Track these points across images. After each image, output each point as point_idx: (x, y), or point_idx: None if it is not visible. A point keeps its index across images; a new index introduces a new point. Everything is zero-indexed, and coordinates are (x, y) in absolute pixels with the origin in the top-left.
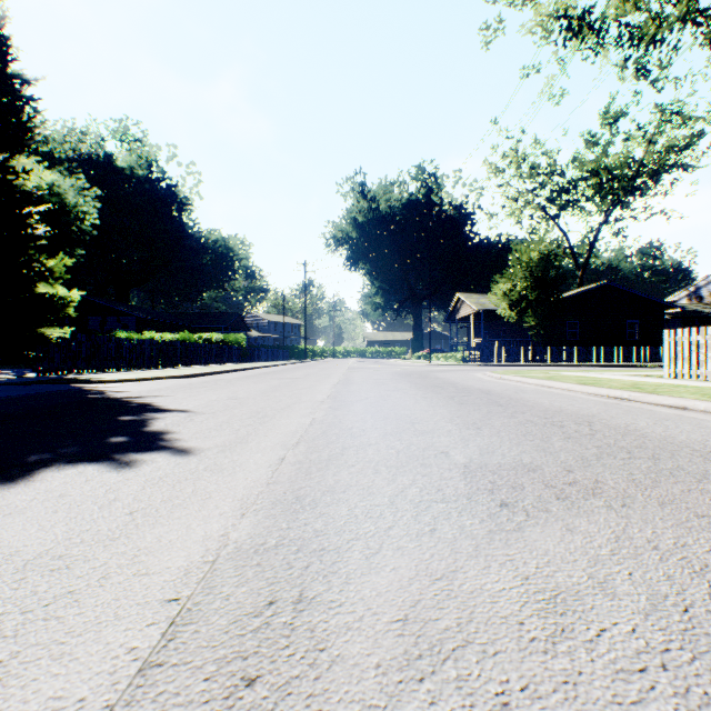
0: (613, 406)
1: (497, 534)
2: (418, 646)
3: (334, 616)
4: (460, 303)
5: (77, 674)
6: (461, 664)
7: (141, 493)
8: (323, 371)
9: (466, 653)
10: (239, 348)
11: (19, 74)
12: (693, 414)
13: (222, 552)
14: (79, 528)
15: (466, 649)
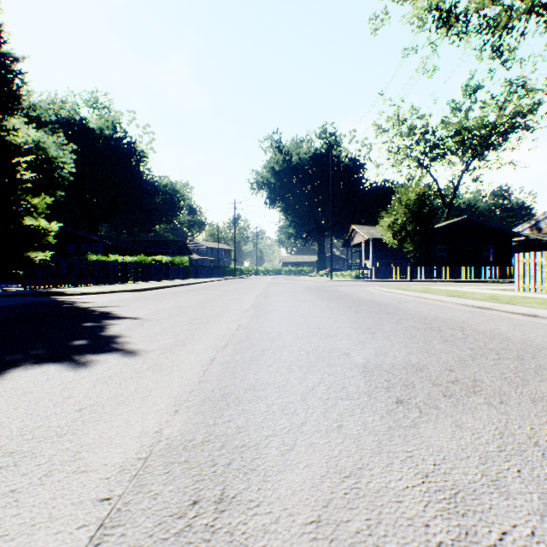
0: (478, 314)
1: (396, 431)
2: None
3: (253, 517)
4: (354, 233)
5: None
6: None
7: (91, 391)
8: (248, 286)
9: None
10: (183, 267)
11: (10, 54)
12: (543, 321)
13: (155, 449)
14: (33, 424)
15: None
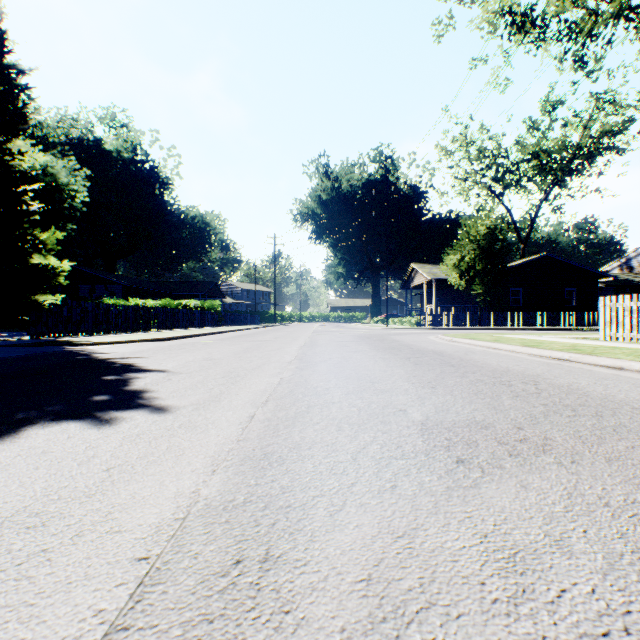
0: (556, 366)
1: (454, 491)
2: (382, 608)
3: (300, 575)
4: (414, 273)
5: (42, 639)
6: (425, 628)
7: (119, 450)
8: (291, 334)
9: (429, 616)
10: (215, 313)
11: (15, 65)
12: (629, 374)
13: (193, 509)
14: (57, 484)
15: (429, 611)
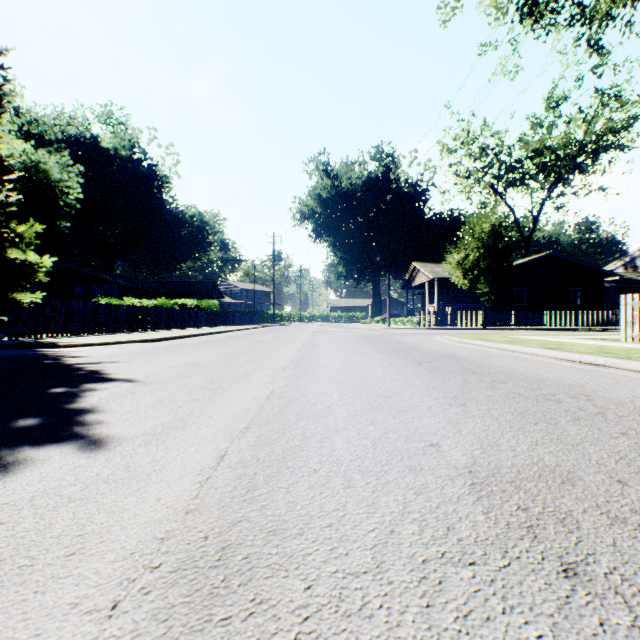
0: (594, 373)
1: None
2: None
3: None
4: (416, 272)
5: None
6: None
7: None
8: (289, 335)
9: None
10: (212, 313)
11: None
12: None
13: None
14: None
15: None
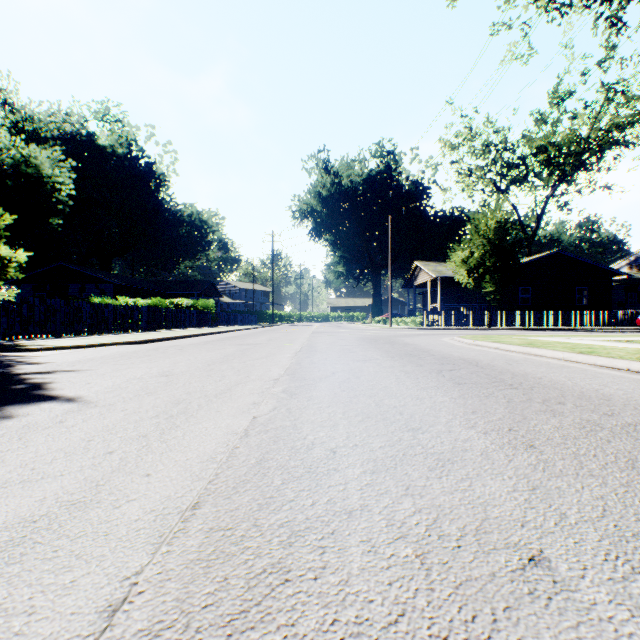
0: None
1: None
2: None
3: None
4: (418, 271)
5: None
6: None
7: None
8: (287, 336)
9: None
10: (208, 313)
11: None
12: None
13: None
14: None
15: None
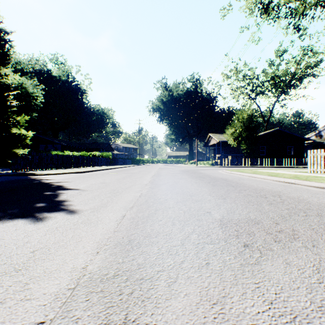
0: (288, 186)
1: (246, 267)
2: None
3: None
4: (210, 138)
5: None
6: None
7: (43, 238)
8: (147, 169)
9: None
10: (108, 159)
11: (3, 29)
12: None
13: (80, 281)
14: None
15: None
